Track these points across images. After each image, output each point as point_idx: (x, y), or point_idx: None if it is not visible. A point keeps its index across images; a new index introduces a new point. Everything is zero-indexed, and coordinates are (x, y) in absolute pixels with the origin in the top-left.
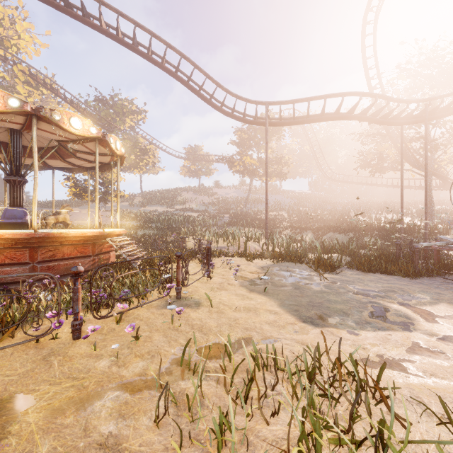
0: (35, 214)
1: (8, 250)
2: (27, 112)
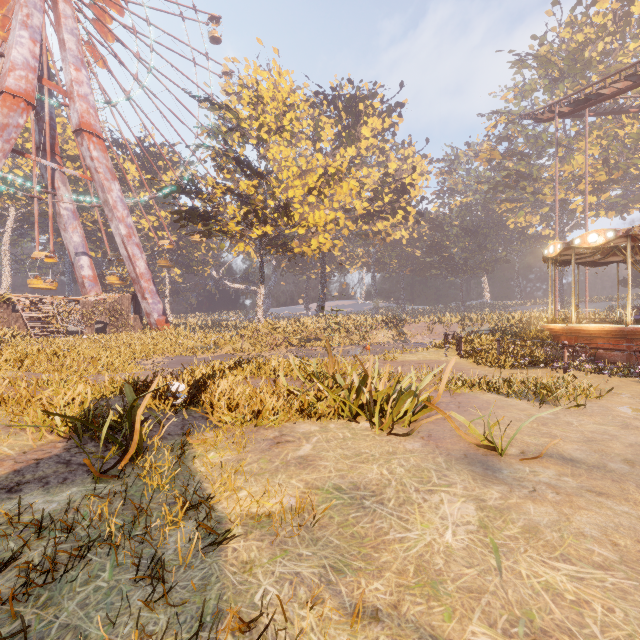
0: (628, 312)
1: (611, 339)
2: (619, 237)
